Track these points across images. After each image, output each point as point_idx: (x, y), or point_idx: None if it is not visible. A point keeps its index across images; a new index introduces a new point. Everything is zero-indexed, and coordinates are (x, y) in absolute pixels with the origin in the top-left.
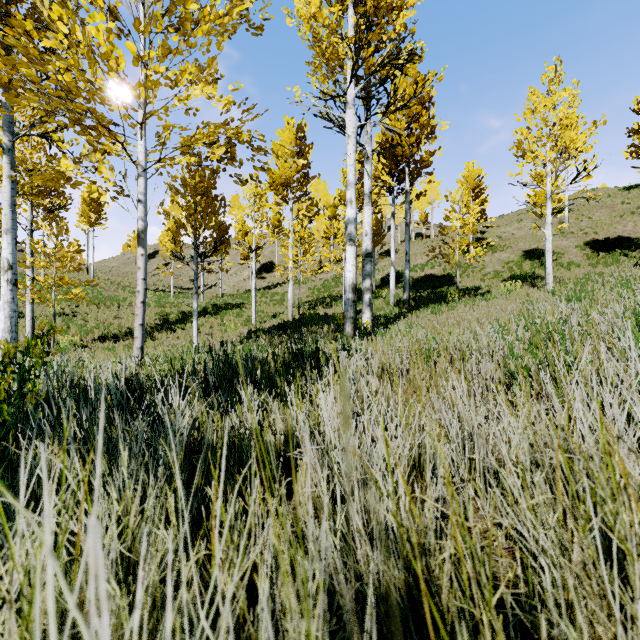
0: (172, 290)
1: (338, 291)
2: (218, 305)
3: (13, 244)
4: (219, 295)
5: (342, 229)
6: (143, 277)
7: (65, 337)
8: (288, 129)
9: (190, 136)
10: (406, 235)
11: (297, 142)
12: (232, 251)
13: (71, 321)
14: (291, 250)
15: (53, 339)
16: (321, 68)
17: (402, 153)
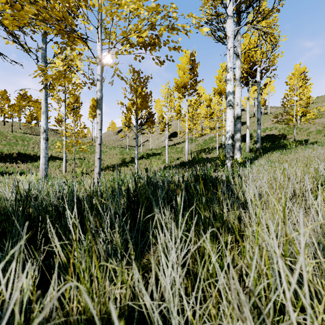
0: (127, 147)
1: (212, 145)
2: (149, 154)
3: (46, 119)
4: (149, 149)
5: (216, 109)
6: (100, 128)
7: (78, 169)
8: (185, 56)
9: (125, 27)
10: (258, 109)
11: (190, 62)
12: (156, 127)
13: (83, 161)
14: (187, 122)
15: (74, 170)
16: (209, 1)
17: (256, 58)
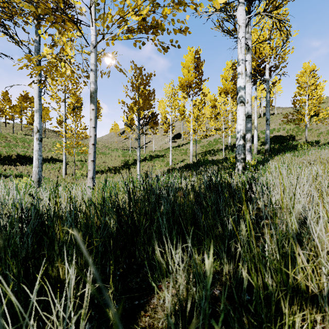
0: (130, 148)
1: (217, 147)
2: (152, 156)
3: (39, 118)
4: (153, 151)
5: (222, 108)
6: (93, 126)
7: (79, 171)
8: (190, 53)
9: (122, 2)
10: (267, 108)
11: (195, 60)
12: (159, 129)
13: (84, 164)
14: (191, 123)
15: (74, 172)
16: None
17: (265, 54)
